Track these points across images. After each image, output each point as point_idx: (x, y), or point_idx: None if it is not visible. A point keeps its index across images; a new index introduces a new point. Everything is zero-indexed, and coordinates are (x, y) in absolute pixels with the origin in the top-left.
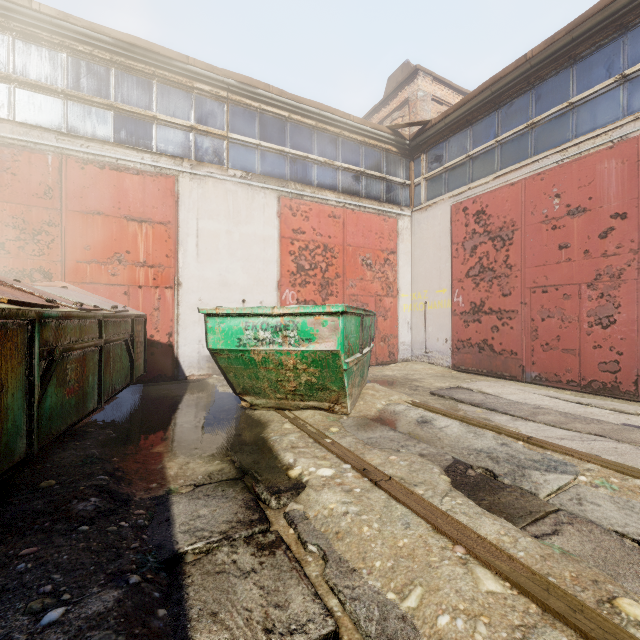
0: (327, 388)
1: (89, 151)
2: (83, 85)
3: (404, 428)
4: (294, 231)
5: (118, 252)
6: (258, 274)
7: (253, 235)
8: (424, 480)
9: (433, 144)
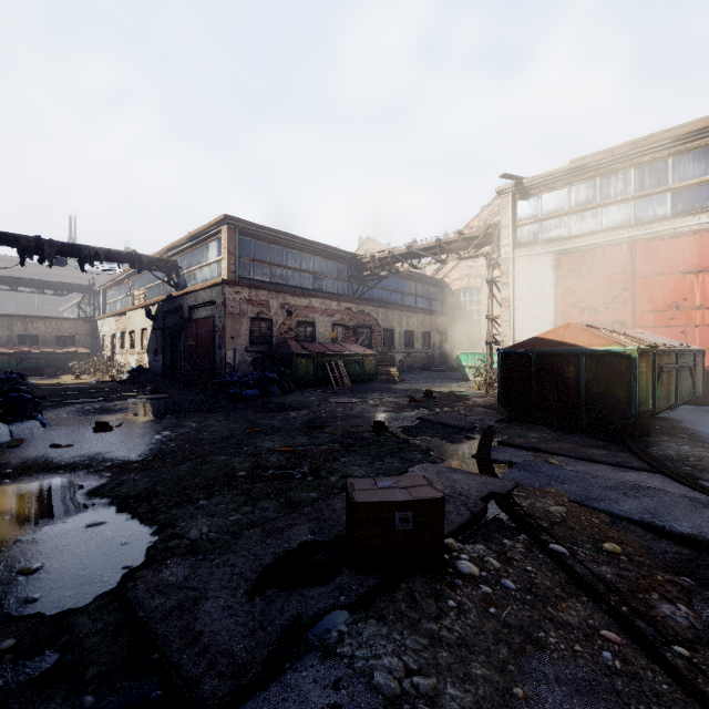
0: None
1: (651, 231)
2: (646, 185)
3: None
4: None
5: (675, 301)
6: None
7: None
8: None
9: None
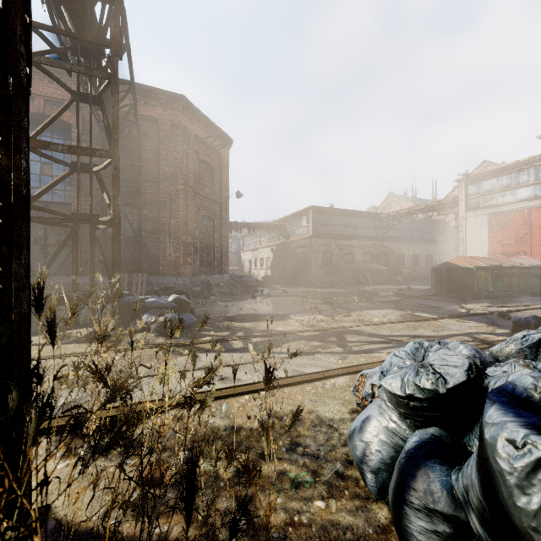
0: None
1: (540, 203)
2: (539, 177)
3: None
4: None
5: None
6: None
7: None
8: None
9: None
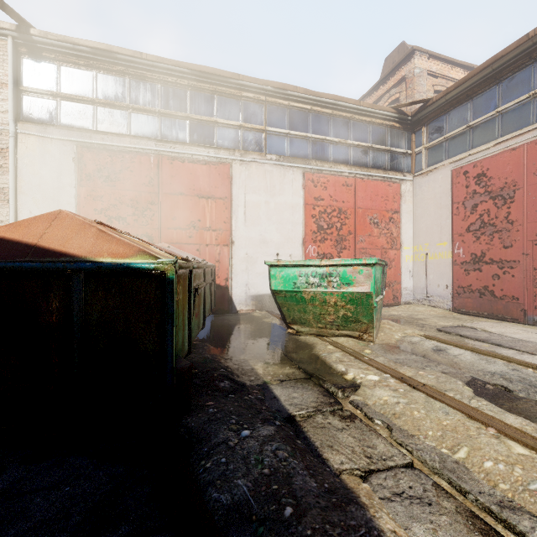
0: (359, 321)
1: (175, 151)
2: (171, 105)
3: (423, 354)
4: (315, 199)
5: (193, 221)
6: (288, 233)
7: (284, 204)
8: (451, 388)
9: (434, 118)
